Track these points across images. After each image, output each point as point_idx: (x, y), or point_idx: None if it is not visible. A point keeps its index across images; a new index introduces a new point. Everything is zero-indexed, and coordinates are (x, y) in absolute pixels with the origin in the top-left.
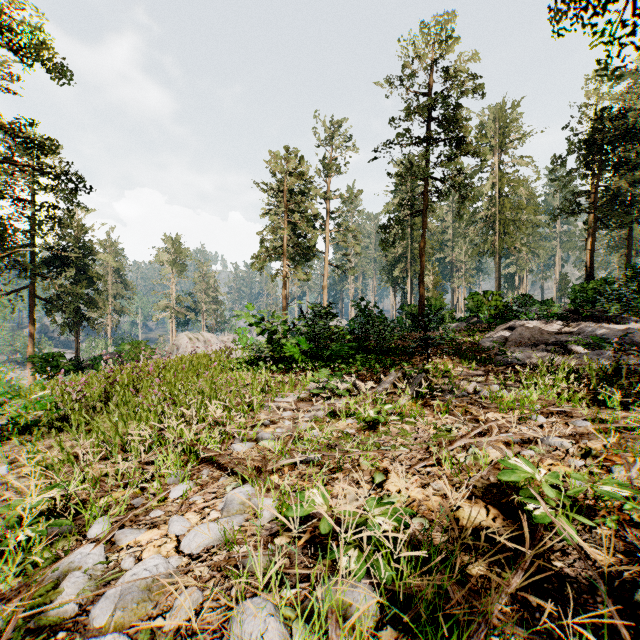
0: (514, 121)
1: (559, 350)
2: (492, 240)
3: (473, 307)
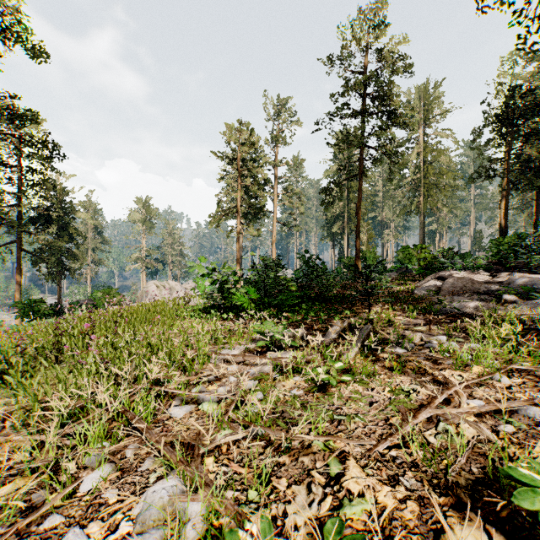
0: (436, 99)
1: (492, 299)
2: (417, 201)
3: (402, 259)
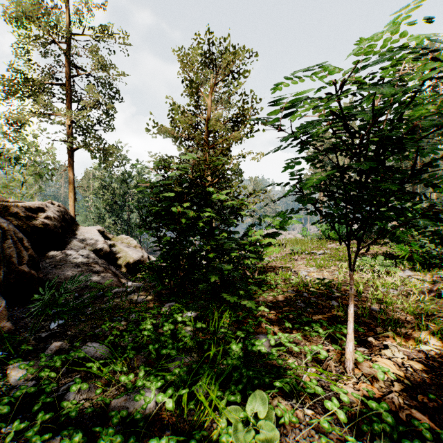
0: None
1: None
2: None
3: None
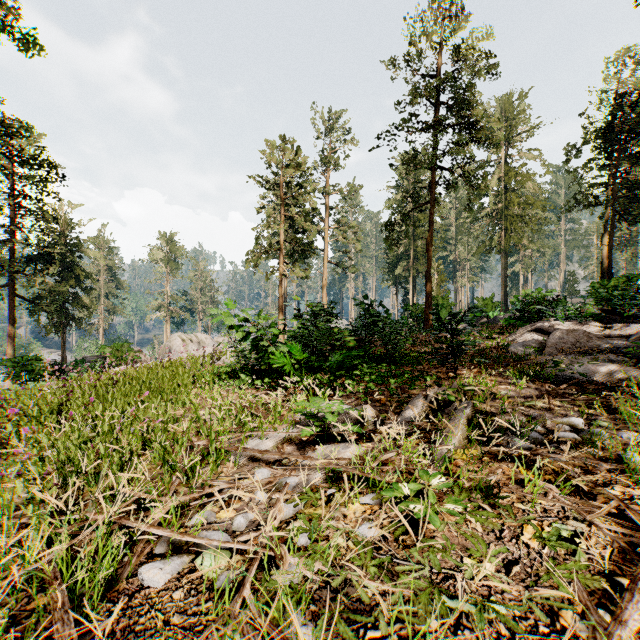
0: (522, 113)
1: (621, 359)
2: (498, 237)
3: (483, 306)
